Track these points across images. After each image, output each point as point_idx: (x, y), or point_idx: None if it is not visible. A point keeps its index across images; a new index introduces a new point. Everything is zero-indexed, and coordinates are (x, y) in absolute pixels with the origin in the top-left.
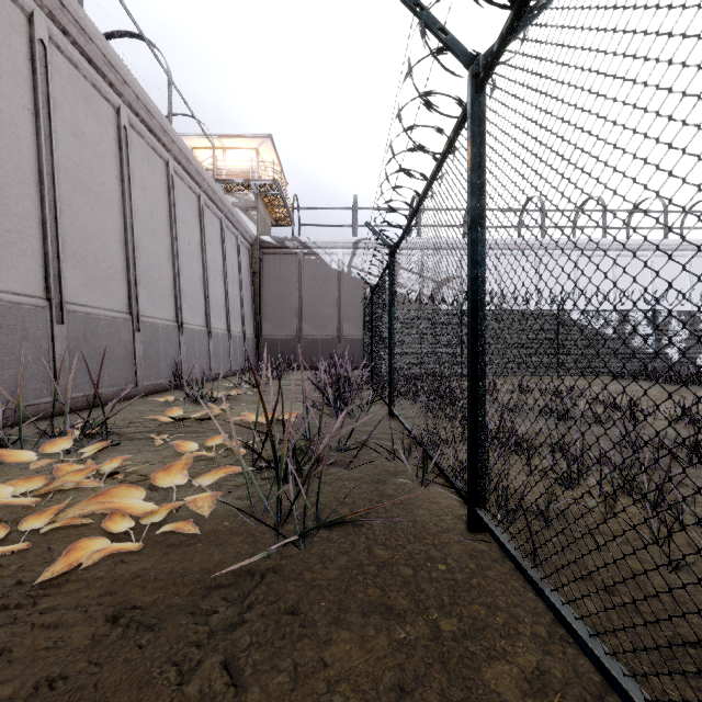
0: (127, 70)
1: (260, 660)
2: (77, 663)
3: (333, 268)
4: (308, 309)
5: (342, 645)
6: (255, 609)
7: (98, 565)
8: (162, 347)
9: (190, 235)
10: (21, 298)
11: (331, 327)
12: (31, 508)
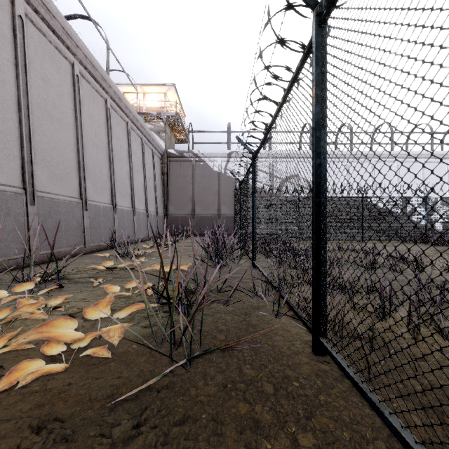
0: (79, 38)
1: None
2: None
3: (215, 170)
4: (199, 197)
5: None
6: (150, 422)
7: (34, 381)
8: (102, 221)
9: (121, 148)
10: (5, 188)
11: (213, 208)
12: None
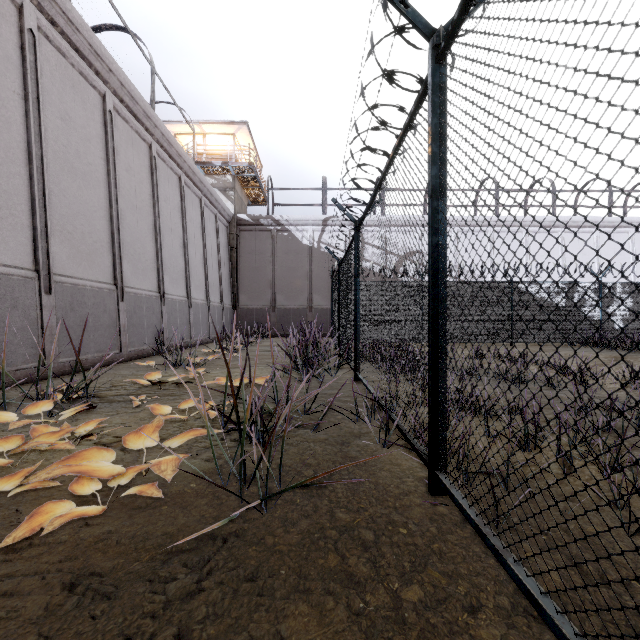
0: (112, 59)
1: (215, 634)
2: (26, 636)
3: (304, 243)
4: (281, 281)
5: (300, 617)
6: (214, 576)
7: (62, 528)
8: (145, 315)
9: (171, 212)
10: (10, 270)
11: (302, 298)
12: (6, 469)
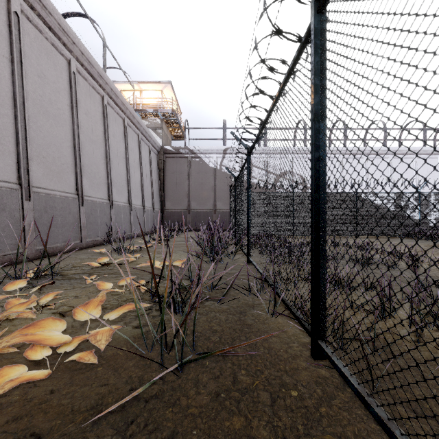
0: (75, 35)
1: None
2: None
3: (211, 166)
4: (194, 193)
5: None
6: (135, 438)
7: (15, 389)
8: (99, 216)
9: (118, 144)
10: (0, 183)
11: (209, 204)
12: None
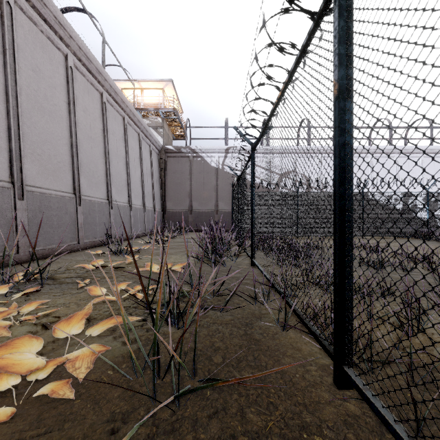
0: (72, 29)
1: None
2: None
3: (212, 165)
4: (196, 193)
5: None
6: None
7: None
8: (97, 216)
9: (117, 143)
10: None
11: (211, 204)
12: None
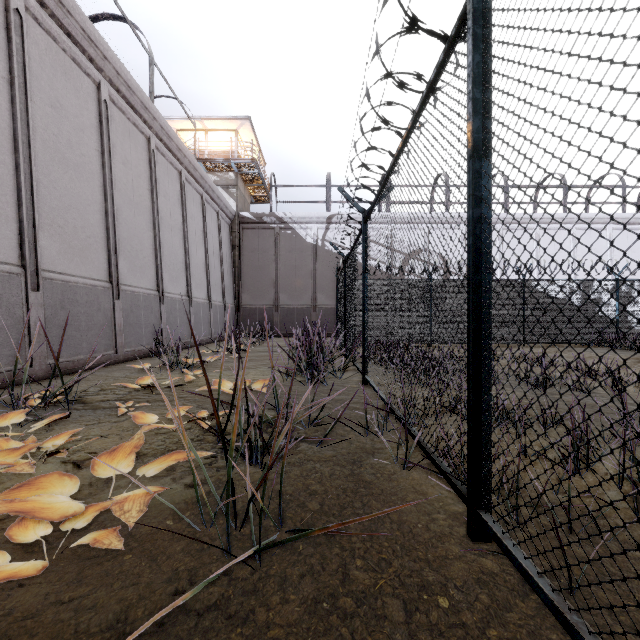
0: (107, 46)
1: None
2: None
3: (308, 241)
4: (285, 280)
5: None
6: None
7: None
8: (143, 314)
9: (171, 208)
10: None
11: (306, 297)
12: None
